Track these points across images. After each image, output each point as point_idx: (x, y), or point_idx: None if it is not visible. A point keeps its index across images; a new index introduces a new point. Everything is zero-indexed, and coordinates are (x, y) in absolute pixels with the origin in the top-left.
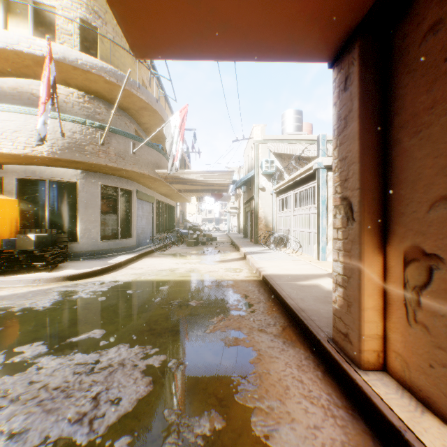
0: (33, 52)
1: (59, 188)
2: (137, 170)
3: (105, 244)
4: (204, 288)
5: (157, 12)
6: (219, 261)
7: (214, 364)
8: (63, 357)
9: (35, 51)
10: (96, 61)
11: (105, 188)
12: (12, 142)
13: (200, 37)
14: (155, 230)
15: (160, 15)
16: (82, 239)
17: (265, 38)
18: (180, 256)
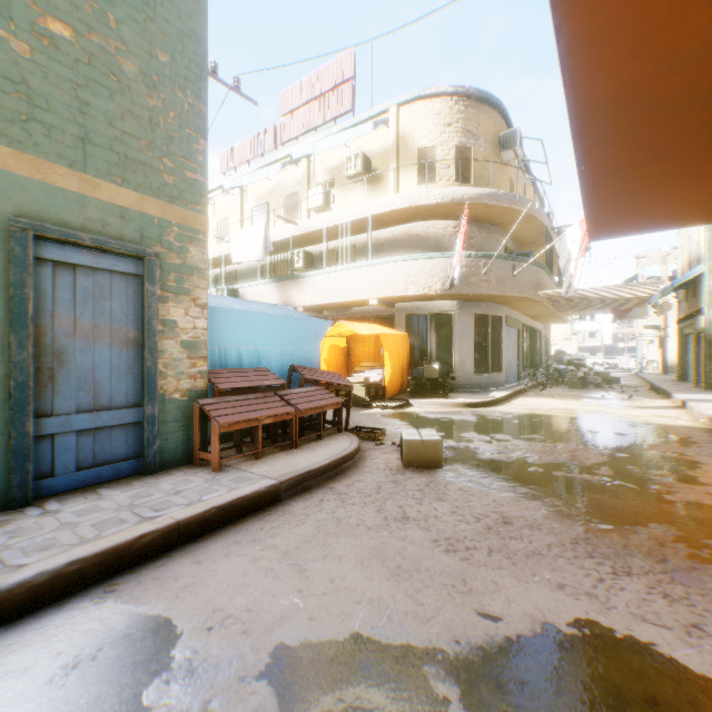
0: (429, 203)
1: (437, 321)
2: (517, 295)
3: (477, 377)
4: (624, 426)
5: (618, 227)
6: (635, 407)
7: (657, 461)
8: (528, 442)
9: (431, 201)
10: (478, 190)
11: (476, 317)
12: (414, 286)
13: (648, 227)
14: (520, 364)
15: (620, 227)
16: (457, 371)
17: (710, 217)
18: (568, 398)
